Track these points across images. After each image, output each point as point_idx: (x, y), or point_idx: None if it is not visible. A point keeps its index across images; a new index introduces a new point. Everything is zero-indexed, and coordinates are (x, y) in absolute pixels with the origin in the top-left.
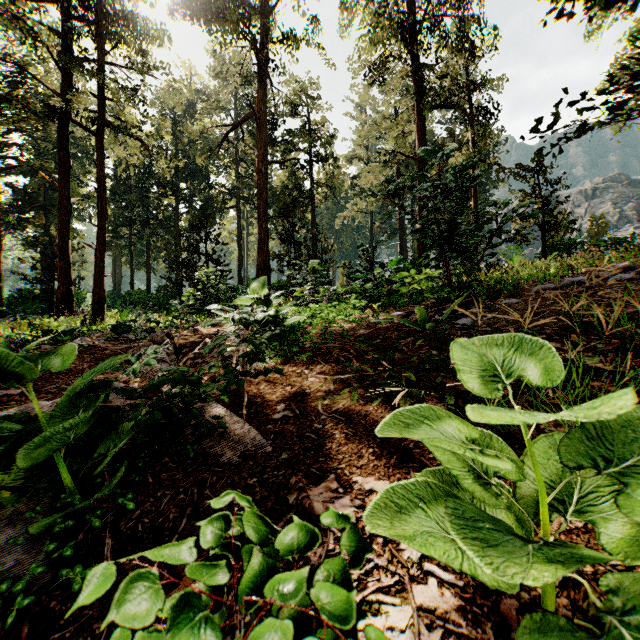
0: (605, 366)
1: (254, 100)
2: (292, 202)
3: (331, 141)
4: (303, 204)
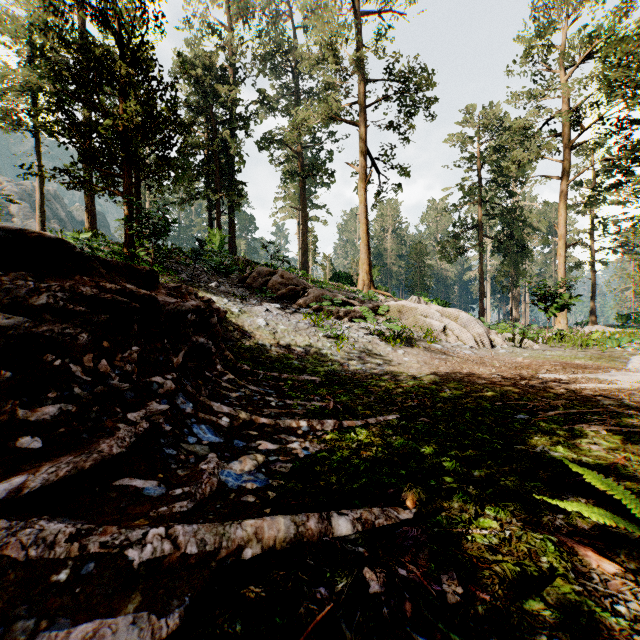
0: None
1: None
2: None
3: None
4: None
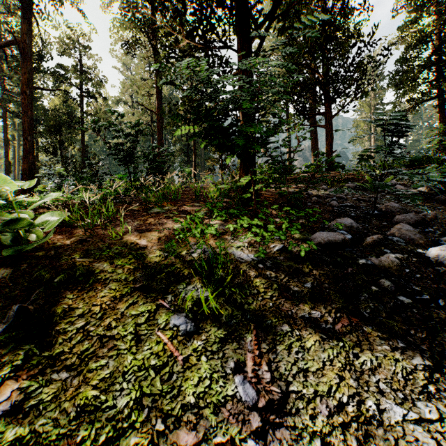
0: (137, 208)
1: (20, 30)
2: (59, 124)
3: (97, 84)
4: (74, 127)
